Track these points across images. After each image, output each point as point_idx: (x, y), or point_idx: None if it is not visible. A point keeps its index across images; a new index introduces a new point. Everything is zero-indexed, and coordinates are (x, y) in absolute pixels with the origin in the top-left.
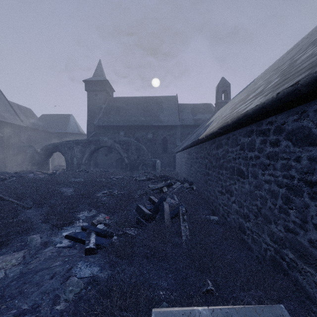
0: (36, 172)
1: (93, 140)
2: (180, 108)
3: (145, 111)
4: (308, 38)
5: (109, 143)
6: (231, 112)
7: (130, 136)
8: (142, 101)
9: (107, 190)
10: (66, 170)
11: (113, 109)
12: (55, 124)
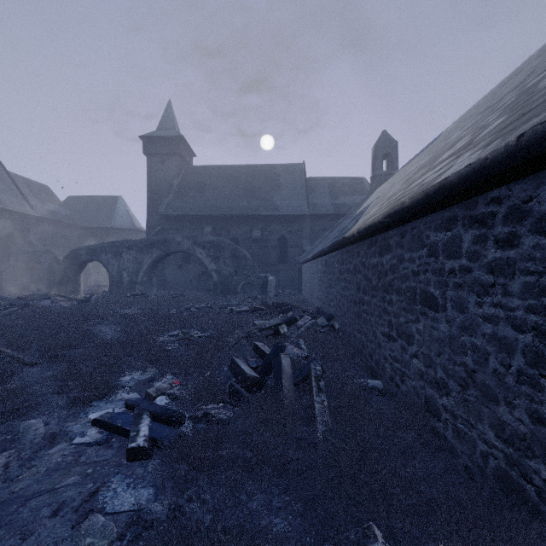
0: (56, 296)
1: (158, 241)
2: (310, 185)
3: (249, 190)
4: (541, 56)
5: (185, 247)
6: (406, 187)
7: (221, 235)
8: (243, 173)
9: (180, 330)
10: (109, 293)
11: (193, 187)
12: (92, 212)
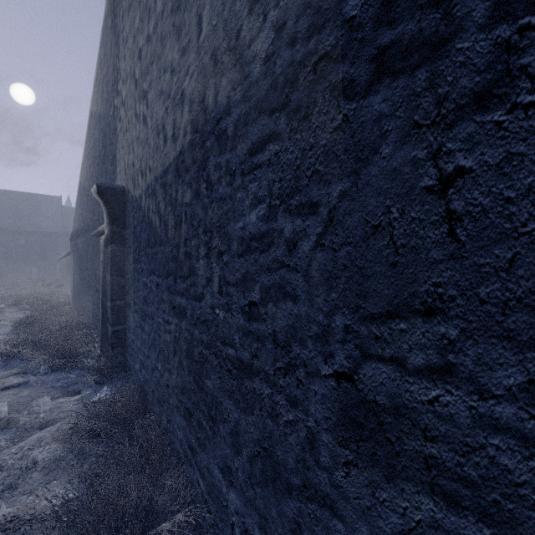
0: None
1: None
2: (65, 212)
3: (14, 211)
4: None
5: None
6: None
7: None
8: (8, 197)
9: None
10: None
11: None
12: None
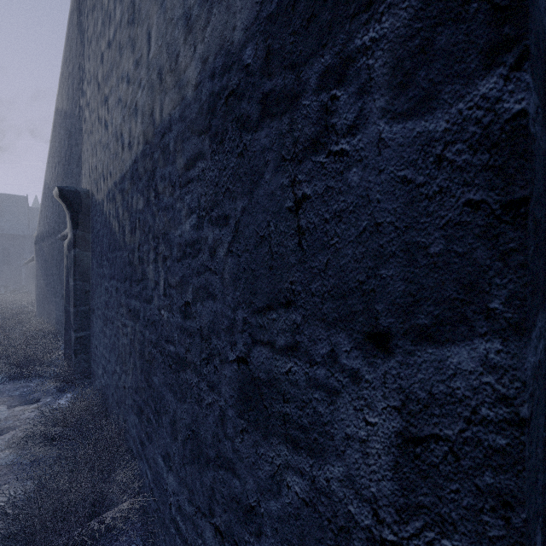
0: None
1: None
2: (32, 213)
3: None
4: None
5: None
6: None
7: None
8: None
9: None
10: None
11: None
12: None
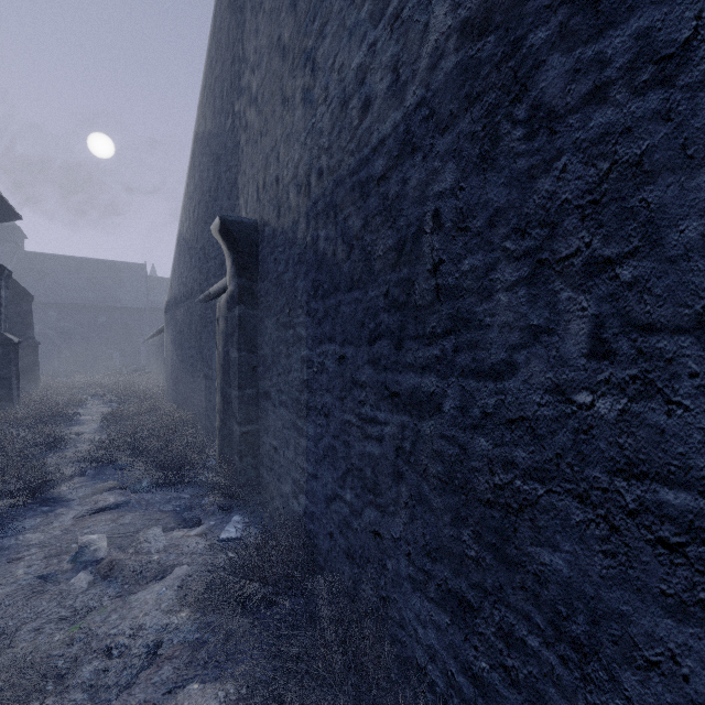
0: None
1: None
2: (151, 283)
3: (94, 283)
4: None
5: (37, 330)
6: None
7: (67, 319)
8: (87, 266)
9: None
10: None
11: (32, 274)
12: None
